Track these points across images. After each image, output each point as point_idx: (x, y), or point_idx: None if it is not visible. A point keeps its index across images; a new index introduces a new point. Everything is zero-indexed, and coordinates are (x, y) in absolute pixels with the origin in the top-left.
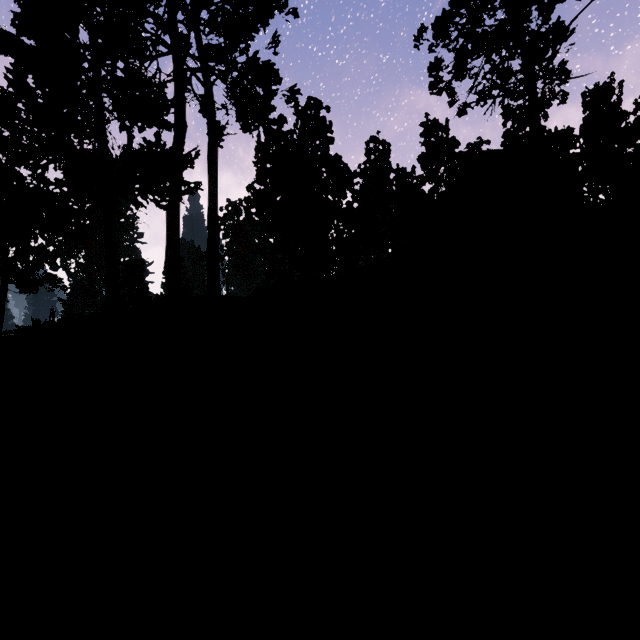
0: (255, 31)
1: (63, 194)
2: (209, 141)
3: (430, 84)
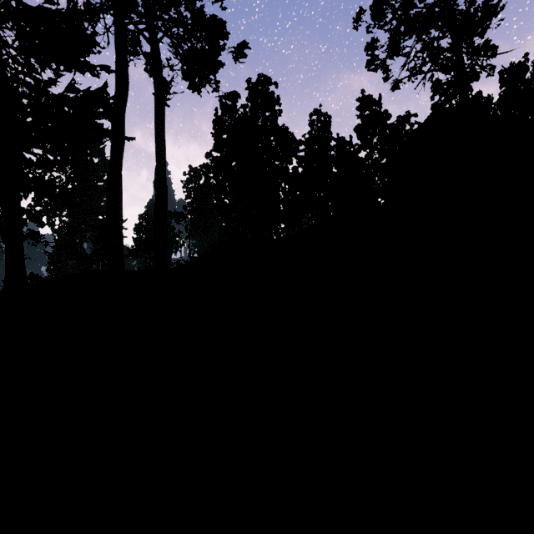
0: None
1: None
2: (156, 101)
3: (367, 62)
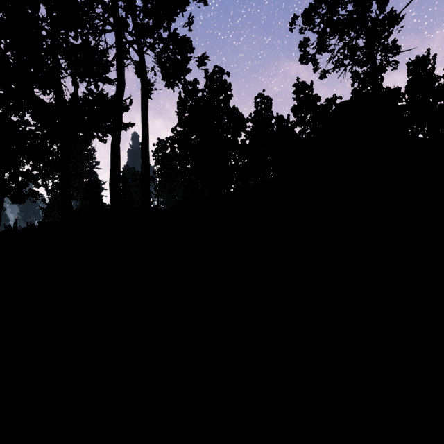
0: (175, 15)
1: (30, 132)
2: (142, 94)
3: (300, 56)
